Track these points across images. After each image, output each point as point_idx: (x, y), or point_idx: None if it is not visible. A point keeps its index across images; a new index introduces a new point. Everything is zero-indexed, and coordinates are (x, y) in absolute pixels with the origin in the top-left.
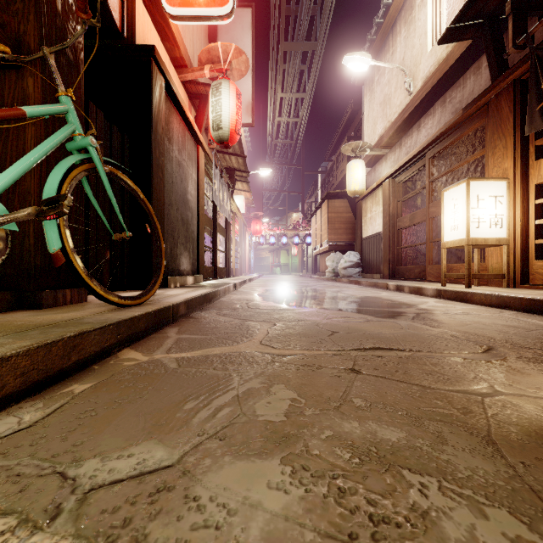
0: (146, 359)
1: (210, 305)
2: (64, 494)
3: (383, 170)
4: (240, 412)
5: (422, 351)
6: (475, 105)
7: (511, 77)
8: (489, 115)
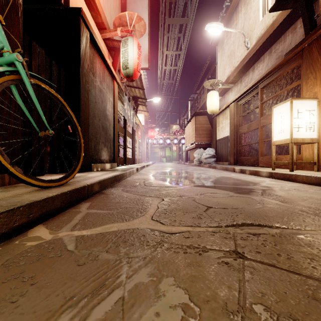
0: (49, 238)
1: (119, 183)
2: None
3: (230, 98)
4: None
5: (288, 228)
6: (293, 52)
7: (320, 31)
8: (303, 58)
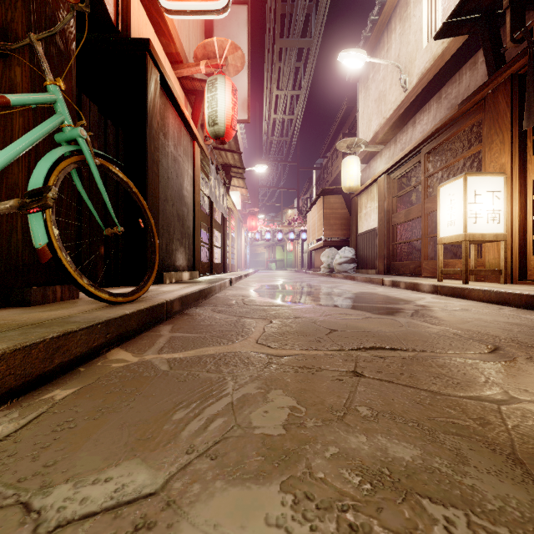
0: (136, 360)
1: (206, 301)
2: (25, 533)
3: (378, 167)
4: (234, 424)
5: (426, 351)
6: (472, 100)
7: (508, 72)
8: (485, 110)
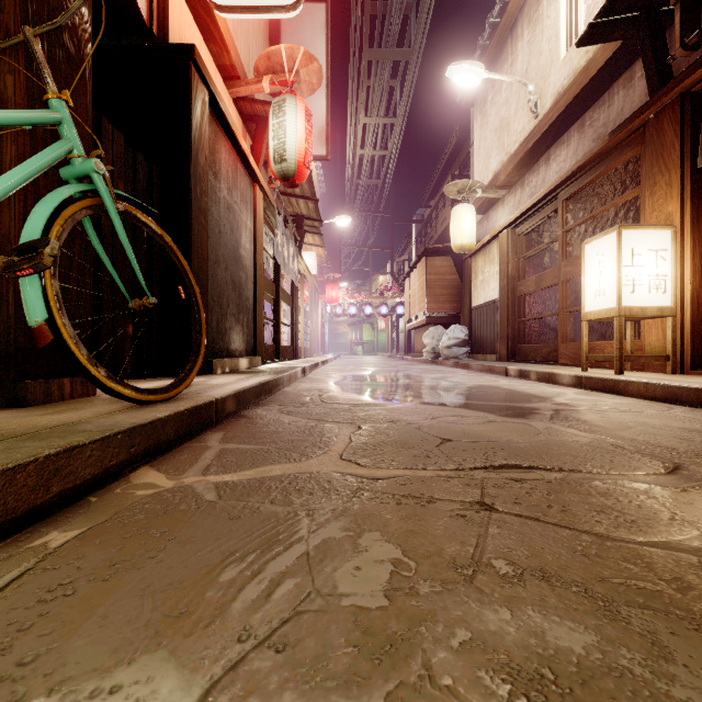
0: (170, 485)
1: (270, 397)
2: None
3: (500, 218)
4: (311, 589)
5: (579, 471)
6: (627, 128)
7: (677, 89)
8: (646, 142)
